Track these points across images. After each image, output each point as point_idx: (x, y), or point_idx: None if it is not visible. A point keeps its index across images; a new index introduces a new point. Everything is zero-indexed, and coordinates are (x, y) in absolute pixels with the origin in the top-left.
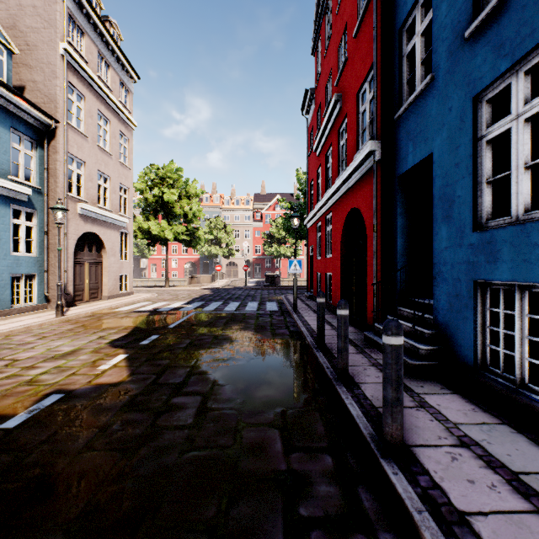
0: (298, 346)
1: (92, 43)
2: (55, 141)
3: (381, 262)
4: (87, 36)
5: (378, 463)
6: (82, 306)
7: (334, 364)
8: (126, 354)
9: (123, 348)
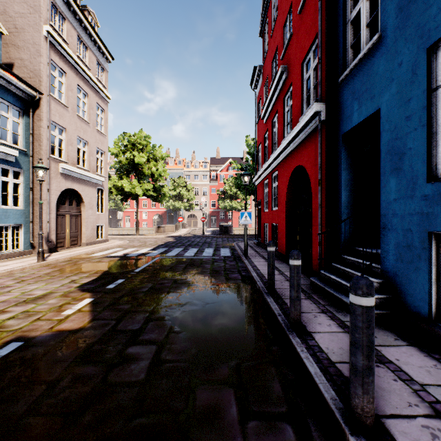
0: (250, 291)
1: (72, 27)
2: (39, 110)
3: (325, 213)
4: (67, 21)
5: (347, 440)
6: (62, 251)
7: (285, 310)
8: (92, 299)
9: (90, 292)
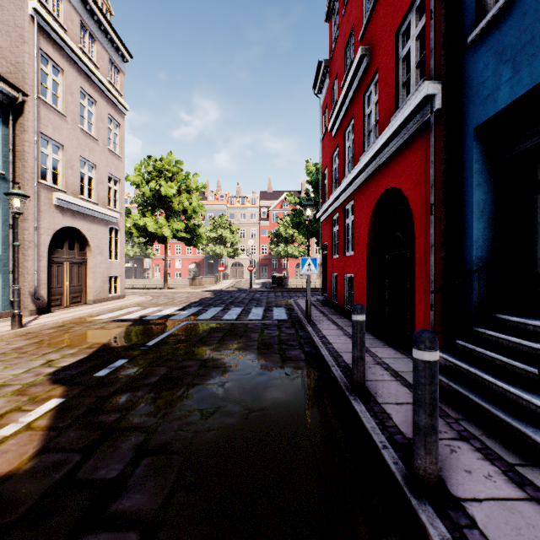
0: (320, 383)
1: (72, 9)
2: (23, 118)
3: (442, 259)
4: (65, 0)
5: None
6: (57, 312)
7: (391, 433)
8: (61, 399)
9: (65, 384)
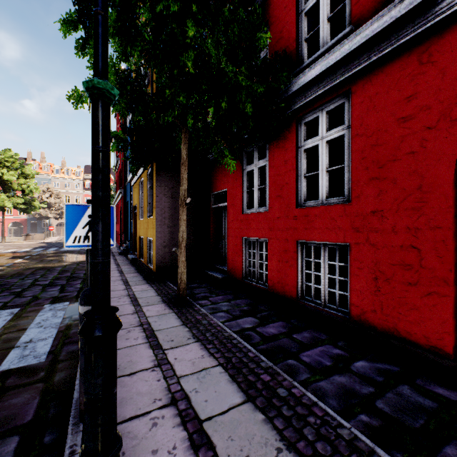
0: None
1: None
2: None
3: (123, 227)
4: None
5: None
6: None
7: None
8: (23, 259)
9: (18, 259)
